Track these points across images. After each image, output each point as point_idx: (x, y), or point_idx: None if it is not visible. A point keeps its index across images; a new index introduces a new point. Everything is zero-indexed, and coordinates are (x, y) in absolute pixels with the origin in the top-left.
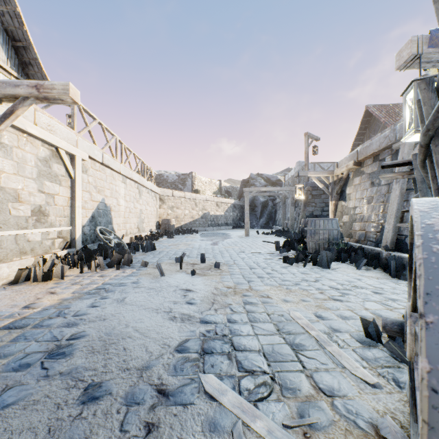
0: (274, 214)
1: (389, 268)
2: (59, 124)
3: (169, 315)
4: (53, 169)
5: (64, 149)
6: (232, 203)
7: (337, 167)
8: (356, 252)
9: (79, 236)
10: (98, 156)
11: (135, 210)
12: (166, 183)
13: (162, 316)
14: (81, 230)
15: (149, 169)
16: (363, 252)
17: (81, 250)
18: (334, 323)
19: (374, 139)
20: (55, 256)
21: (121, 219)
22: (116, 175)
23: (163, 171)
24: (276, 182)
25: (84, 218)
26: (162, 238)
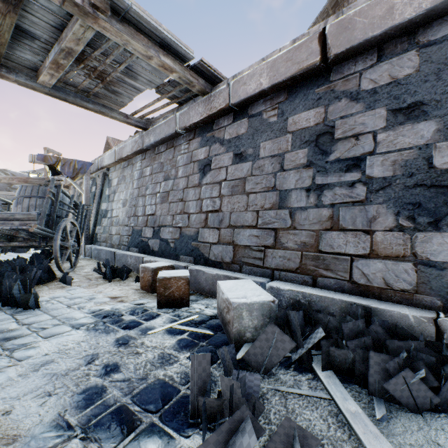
0: None
1: None
2: None
3: None
4: None
5: None
6: None
7: None
8: None
9: None
10: None
11: None
12: None
13: None
14: None
15: None
16: None
17: None
18: None
19: None
20: None
21: None
22: None
23: None
24: None
25: None
26: None
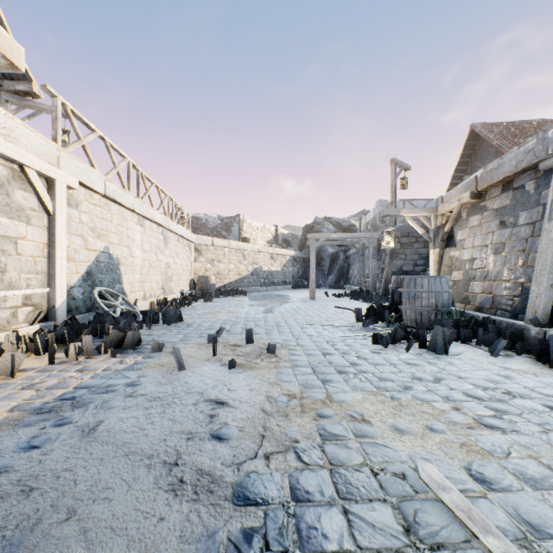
0: (346, 269)
1: (552, 357)
2: (24, 128)
3: (170, 476)
4: (14, 199)
5: (34, 169)
6: (292, 255)
7: (442, 203)
8: (481, 326)
9: (62, 302)
10: (97, 183)
11: (158, 264)
12: (205, 229)
13: (155, 479)
14: (66, 294)
15: (180, 208)
16: (495, 328)
17: (65, 323)
18: (521, 502)
19: (507, 157)
20: (16, 335)
21: (136, 277)
22: (129, 214)
23: (202, 214)
24: (349, 228)
25: (72, 275)
26: (196, 302)
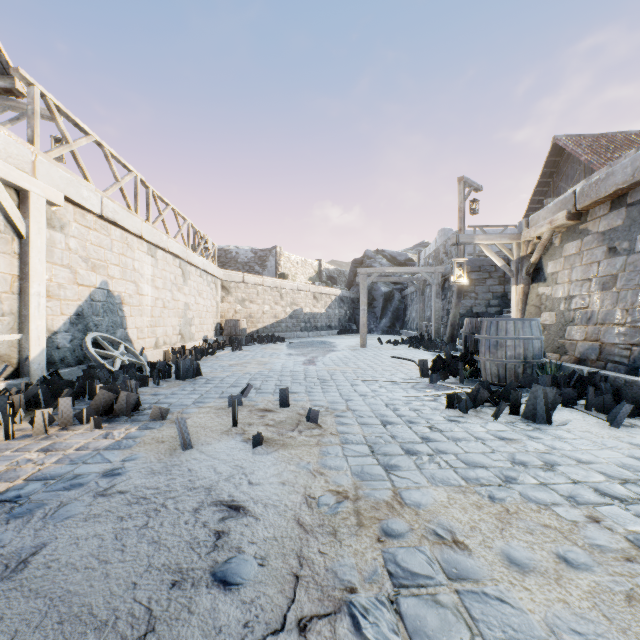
0: (402, 311)
1: None
2: None
3: None
4: None
5: None
6: (339, 294)
7: (527, 227)
8: (588, 383)
9: (39, 352)
10: (90, 200)
11: (175, 305)
12: (235, 263)
13: None
14: (45, 341)
15: (203, 237)
16: (611, 387)
17: (43, 380)
18: None
19: (620, 163)
20: None
21: (146, 320)
22: (135, 242)
23: (233, 247)
24: (406, 263)
25: (55, 317)
26: (223, 351)
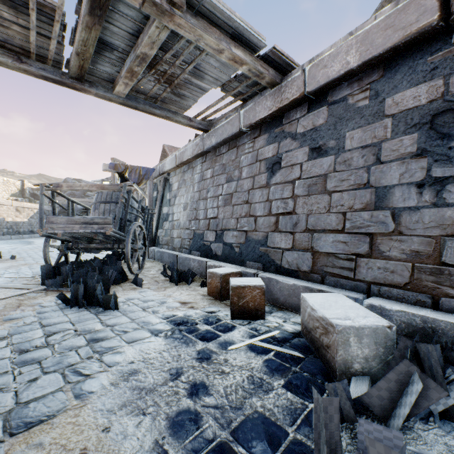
0: None
1: None
2: None
3: None
4: None
5: None
6: None
7: None
8: None
9: None
10: None
11: None
12: None
13: None
14: None
15: None
16: None
17: None
18: None
19: None
20: None
21: None
22: None
23: None
24: None
25: None
26: None
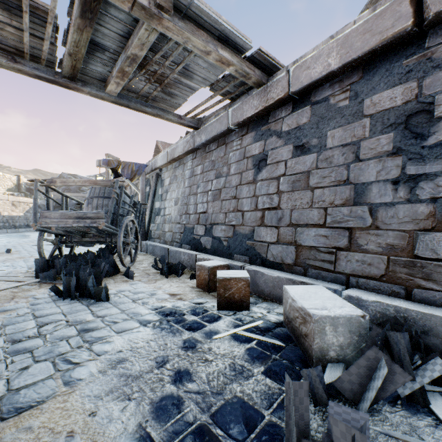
0: None
1: None
2: None
3: None
4: None
5: None
6: None
7: None
8: None
9: None
10: None
11: None
12: None
13: None
14: None
15: None
16: None
17: None
18: None
19: None
20: None
21: None
22: None
23: None
24: None
25: None
26: None
